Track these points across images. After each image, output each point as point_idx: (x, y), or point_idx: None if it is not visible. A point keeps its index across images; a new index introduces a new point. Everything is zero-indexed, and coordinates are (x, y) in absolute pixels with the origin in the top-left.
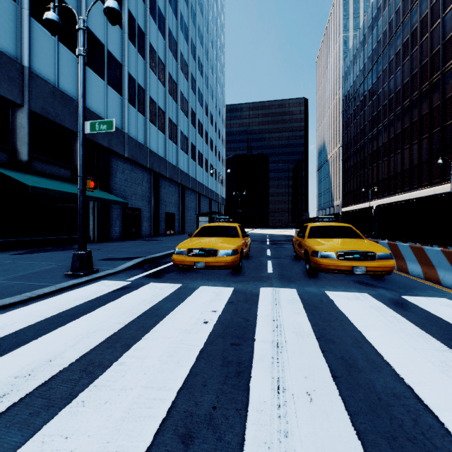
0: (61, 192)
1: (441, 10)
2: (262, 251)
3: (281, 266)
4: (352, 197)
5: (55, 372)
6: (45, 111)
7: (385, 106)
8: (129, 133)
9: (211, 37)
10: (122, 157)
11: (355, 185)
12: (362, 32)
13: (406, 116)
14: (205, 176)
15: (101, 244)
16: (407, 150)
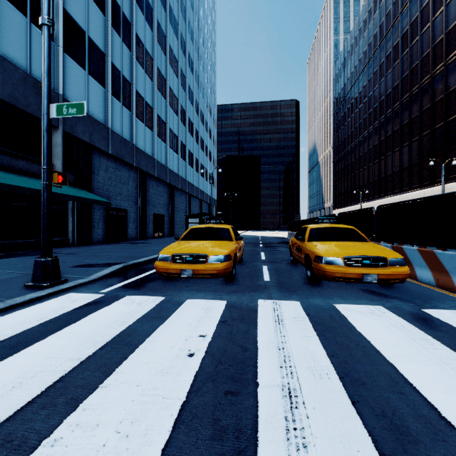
0: (31, 190)
1: (431, 14)
2: (256, 254)
3: (278, 272)
4: (343, 199)
5: None
6: (14, 99)
7: (375, 108)
8: (113, 129)
9: (202, 34)
10: (105, 154)
11: (346, 187)
12: (353, 34)
13: (396, 118)
14: (195, 176)
15: (81, 247)
16: (398, 153)
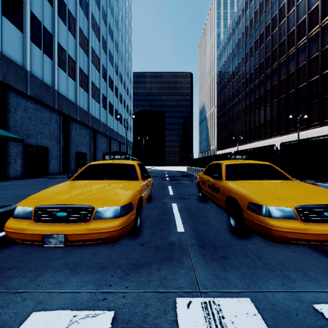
0: None
1: (286, 12)
2: (164, 188)
3: (191, 214)
4: (224, 143)
5: None
6: None
7: (247, 79)
8: (33, 72)
9: (120, 12)
10: (24, 95)
11: (226, 135)
12: (231, 26)
13: (262, 86)
14: (115, 123)
15: None
16: (263, 110)
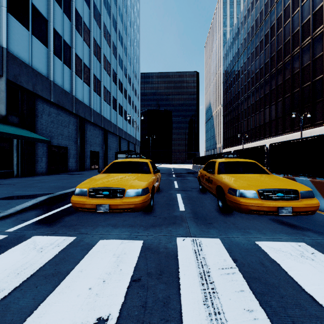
0: None
1: (291, 12)
2: (170, 183)
3: (191, 201)
4: (230, 141)
5: None
6: None
7: (252, 78)
8: (55, 82)
9: (129, 18)
10: (48, 102)
11: (232, 133)
12: (237, 26)
13: (267, 85)
14: (124, 123)
15: (23, 178)
16: (268, 109)
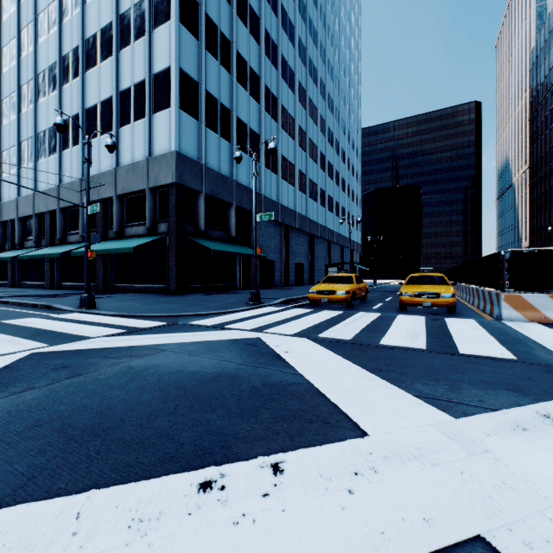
0: (227, 252)
1: None
2: (383, 298)
3: (387, 306)
4: (543, 236)
5: (276, 321)
6: (213, 192)
7: None
8: (265, 194)
9: (343, 65)
10: None
11: (547, 220)
12: None
13: None
14: (335, 221)
15: (246, 290)
16: None
